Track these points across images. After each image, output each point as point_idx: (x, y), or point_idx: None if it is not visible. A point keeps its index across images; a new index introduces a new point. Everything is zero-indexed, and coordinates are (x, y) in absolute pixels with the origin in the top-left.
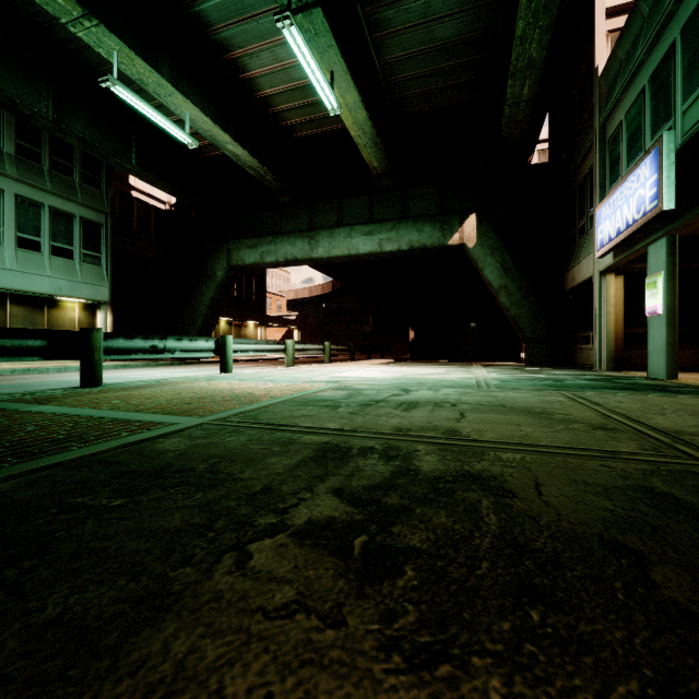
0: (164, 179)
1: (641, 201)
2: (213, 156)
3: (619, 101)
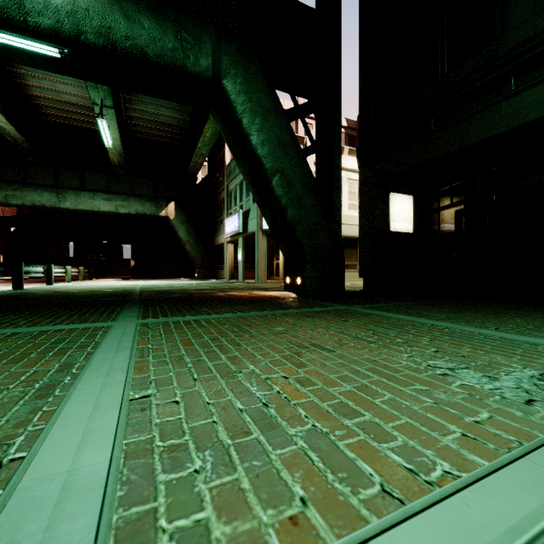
0: None
1: (236, 226)
2: None
3: (232, 181)
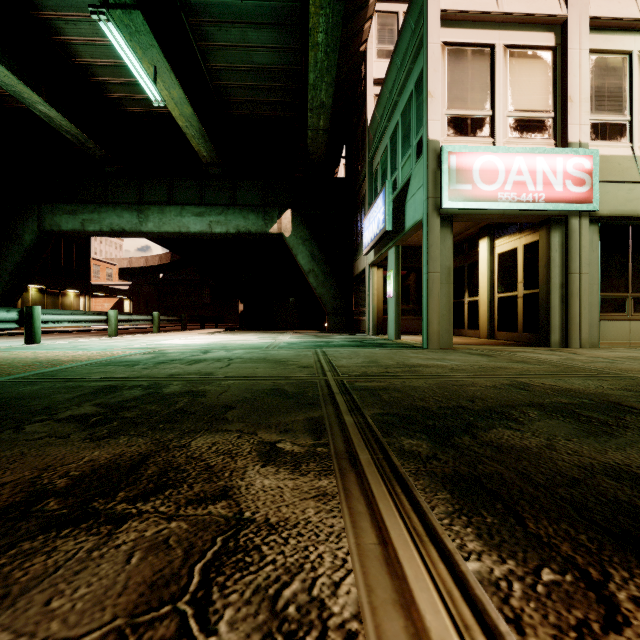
0: None
1: (379, 222)
2: (19, 108)
3: (378, 147)
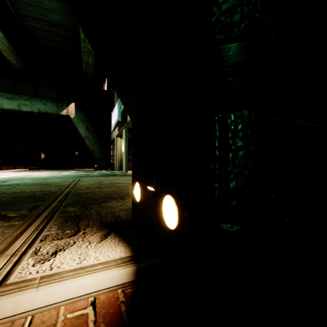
0: None
1: (116, 116)
2: None
3: None
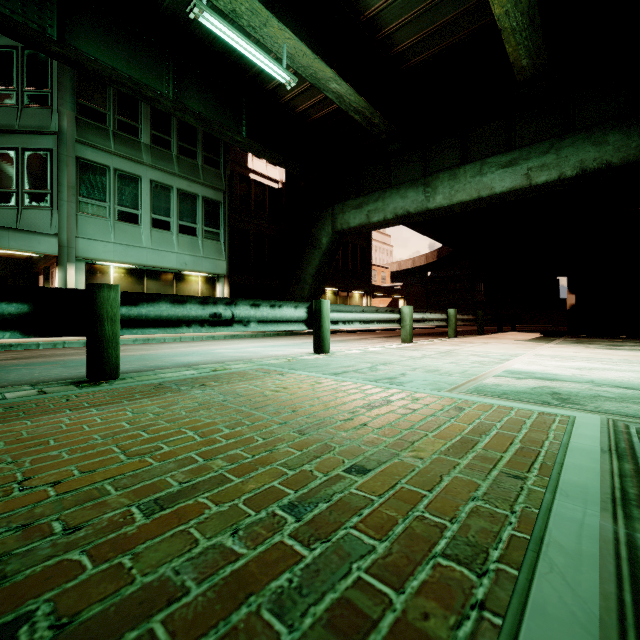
0: (272, 150)
1: None
2: (318, 119)
3: None
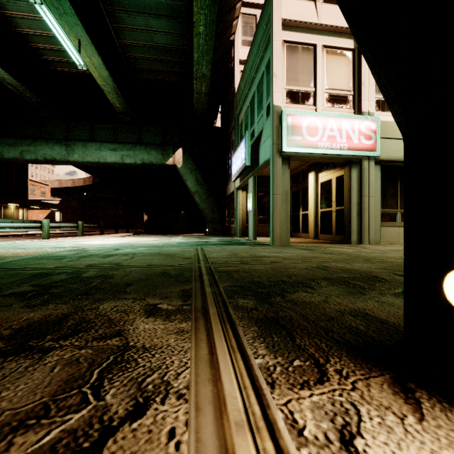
0: None
1: (242, 159)
2: None
3: (242, 107)
